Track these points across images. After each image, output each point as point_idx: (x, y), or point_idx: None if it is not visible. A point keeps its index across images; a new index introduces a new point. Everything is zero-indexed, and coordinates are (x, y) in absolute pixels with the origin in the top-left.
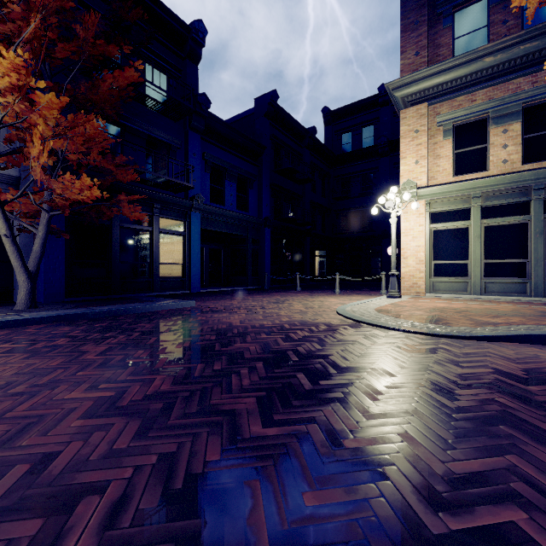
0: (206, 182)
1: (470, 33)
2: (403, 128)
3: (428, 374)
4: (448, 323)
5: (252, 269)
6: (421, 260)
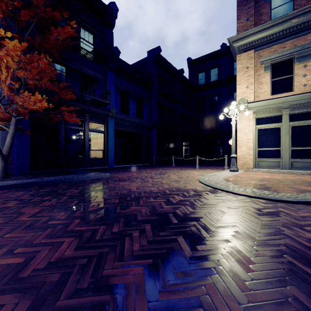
0: (117, 101)
1: (282, 5)
2: (239, 66)
3: (284, 239)
4: (276, 190)
5: (145, 153)
6: (250, 148)
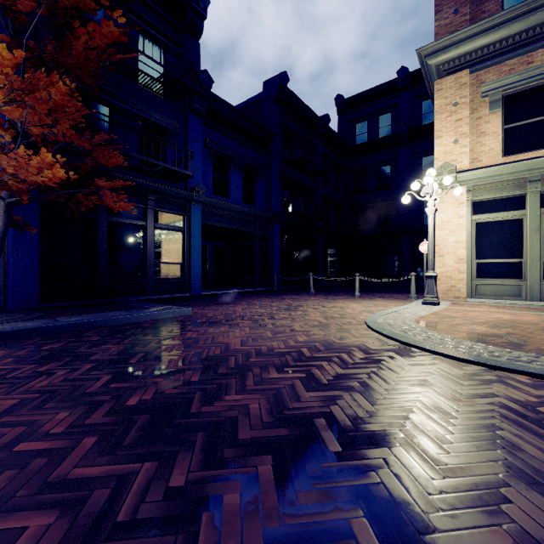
0: (208, 171)
1: None
2: (439, 101)
3: None
4: (539, 349)
5: (259, 268)
6: (462, 258)
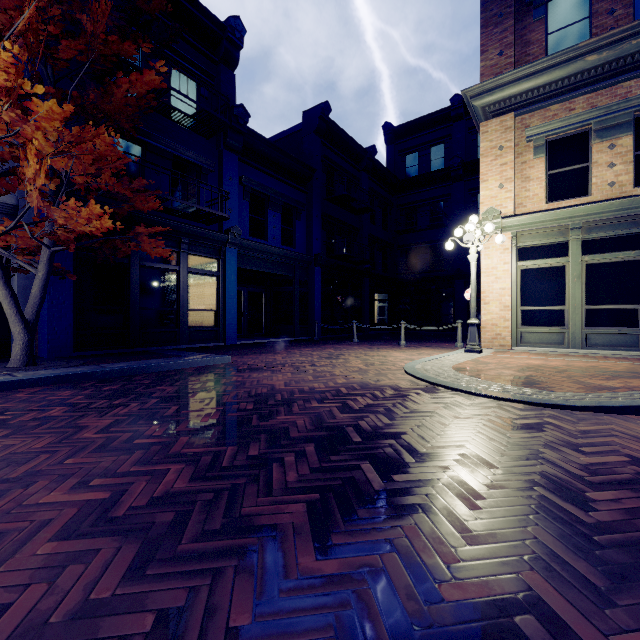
0: (244, 211)
1: (567, 27)
2: (484, 144)
3: (541, 465)
4: (548, 387)
5: (299, 316)
6: (507, 306)
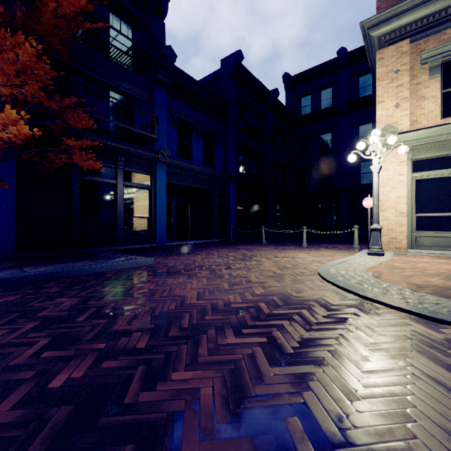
0: (172, 137)
1: None
2: (381, 69)
3: None
4: None
5: (218, 222)
6: (402, 213)
